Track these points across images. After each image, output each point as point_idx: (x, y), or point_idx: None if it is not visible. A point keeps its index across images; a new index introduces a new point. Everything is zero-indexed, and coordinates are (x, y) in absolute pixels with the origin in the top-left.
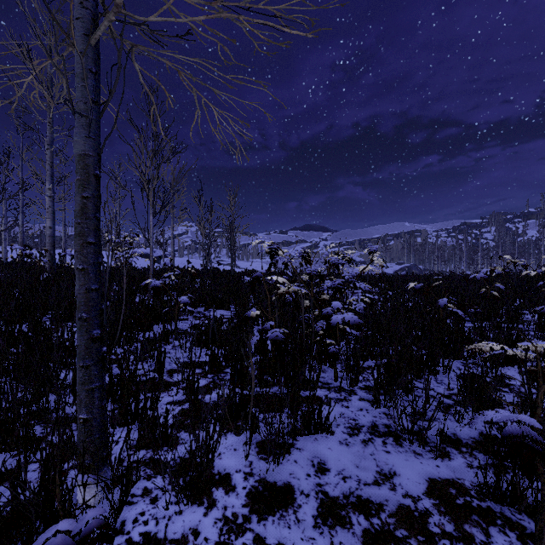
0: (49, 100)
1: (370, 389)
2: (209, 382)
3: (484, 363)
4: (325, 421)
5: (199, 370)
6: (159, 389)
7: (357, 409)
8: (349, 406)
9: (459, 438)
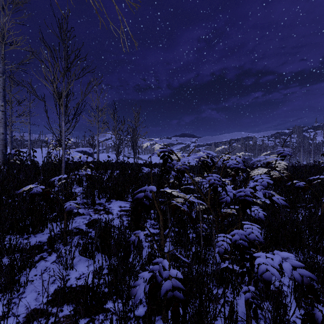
0: (0, 40)
1: None
2: None
3: None
4: None
5: (72, 307)
6: None
7: None
8: None
9: None
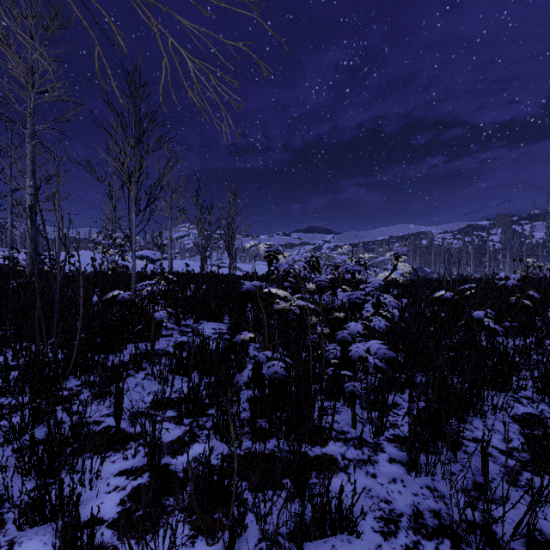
0: (29, 89)
1: (400, 441)
2: (183, 433)
3: (541, 397)
4: (347, 516)
5: (174, 411)
6: (101, 459)
7: (388, 479)
8: (376, 474)
9: (549, 541)
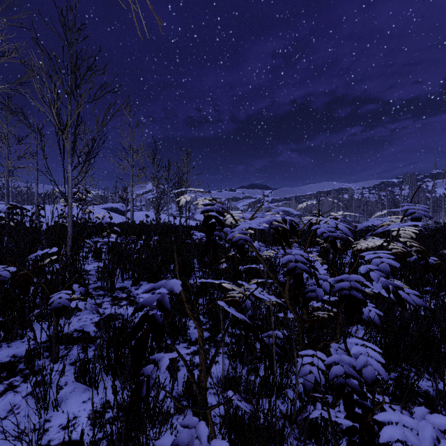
0: None
1: None
2: None
3: None
4: None
5: None
6: None
7: None
8: None
9: None
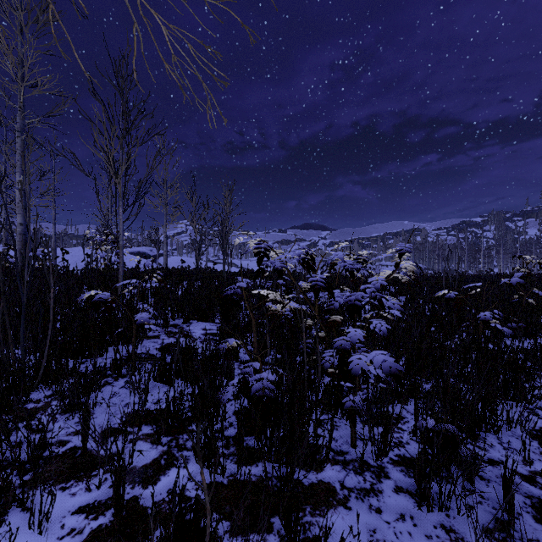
0: (18, 81)
1: (407, 464)
2: (160, 454)
3: None
4: None
5: (152, 427)
6: (51, 499)
7: (395, 515)
8: (381, 509)
9: None
